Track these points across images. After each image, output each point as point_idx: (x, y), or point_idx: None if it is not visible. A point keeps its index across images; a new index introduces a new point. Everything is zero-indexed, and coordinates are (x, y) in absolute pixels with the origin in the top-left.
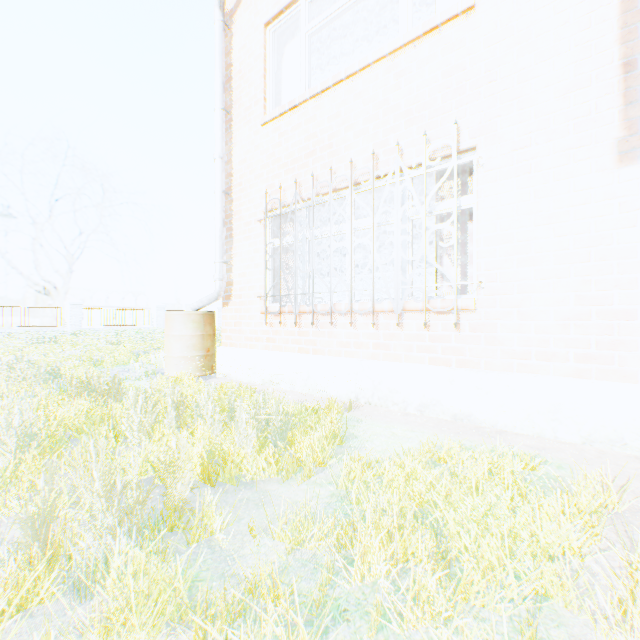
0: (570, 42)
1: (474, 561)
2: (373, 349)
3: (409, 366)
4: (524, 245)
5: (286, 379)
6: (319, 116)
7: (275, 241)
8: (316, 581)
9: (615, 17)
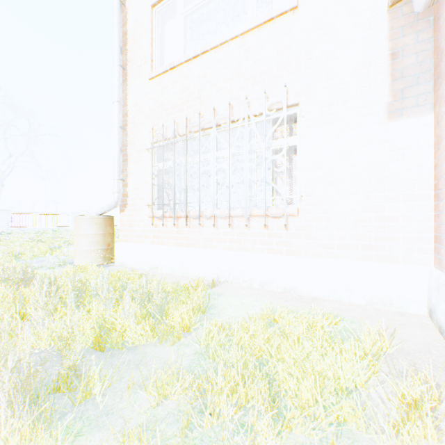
0: (358, 37)
1: (296, 398)
2: (229, 243)
3: (254, 254)
4: (330, 171)
5: (167, 265)
6: (191, 75)
7: (159, 165)
8: (178, 425)
9: (386, 22)
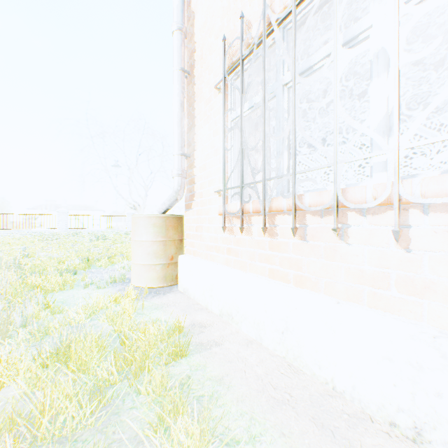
0: None
1: None
2: None
3: None
4: None
5: (249, 319)
6: None
7: (237, 110)
8: None
9: None
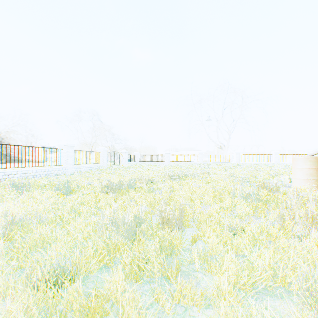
0: None
1: None
2: None
3: None
4: None
5: None
6: None
7: None
8: None
9: None
